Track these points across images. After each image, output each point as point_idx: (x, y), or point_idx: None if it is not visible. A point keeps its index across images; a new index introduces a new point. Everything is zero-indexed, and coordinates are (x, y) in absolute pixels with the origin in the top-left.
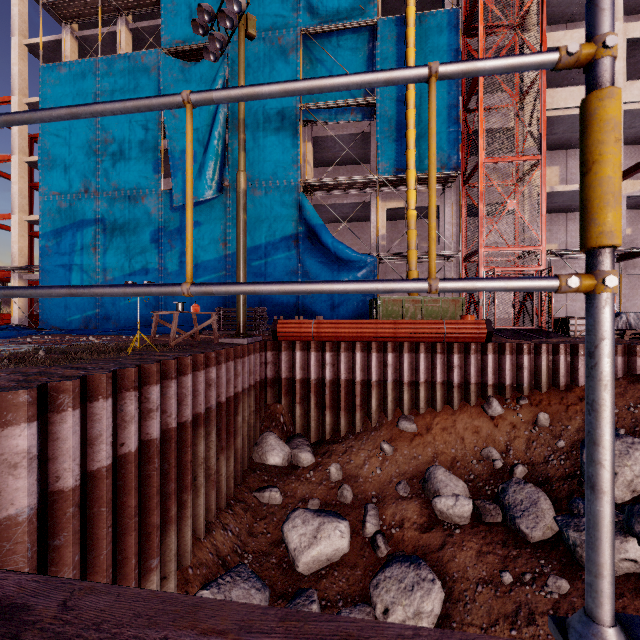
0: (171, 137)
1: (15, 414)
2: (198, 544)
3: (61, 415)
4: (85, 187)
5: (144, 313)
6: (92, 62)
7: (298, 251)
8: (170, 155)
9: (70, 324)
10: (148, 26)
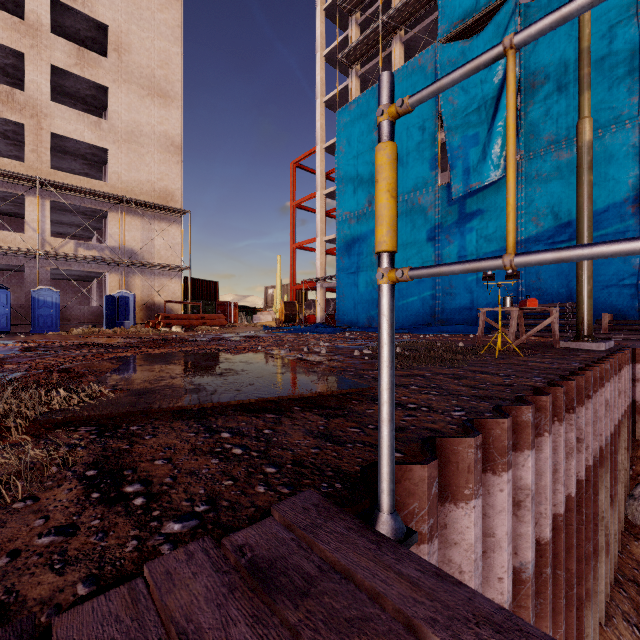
0: (449, 127)
1: (518, 436)
2: (600, 631)
3: (536, 440)
4: (369, 202)
5: (420, 312)
6: (374, 89)
7: (639, 219)
8: (448, 146)
9: (357, 323)
10: (419, 30)
